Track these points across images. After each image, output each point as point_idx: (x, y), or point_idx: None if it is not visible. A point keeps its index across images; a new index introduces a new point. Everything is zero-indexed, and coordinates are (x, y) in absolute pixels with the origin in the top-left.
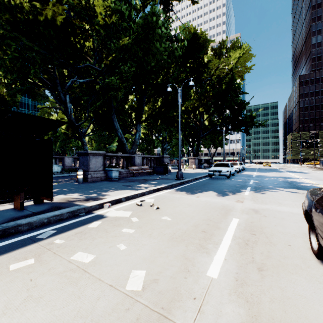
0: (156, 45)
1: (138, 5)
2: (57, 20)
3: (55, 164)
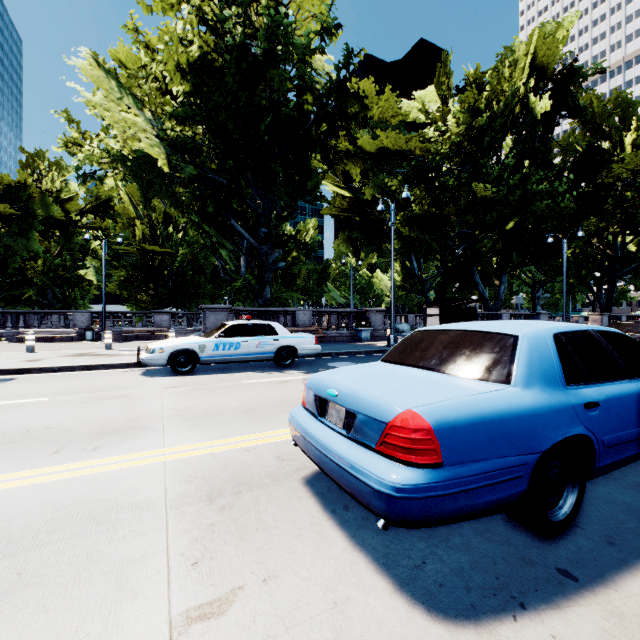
0: (535, 207)
1: (511, 165)
2: (449, 215)
3: (404, 323)
